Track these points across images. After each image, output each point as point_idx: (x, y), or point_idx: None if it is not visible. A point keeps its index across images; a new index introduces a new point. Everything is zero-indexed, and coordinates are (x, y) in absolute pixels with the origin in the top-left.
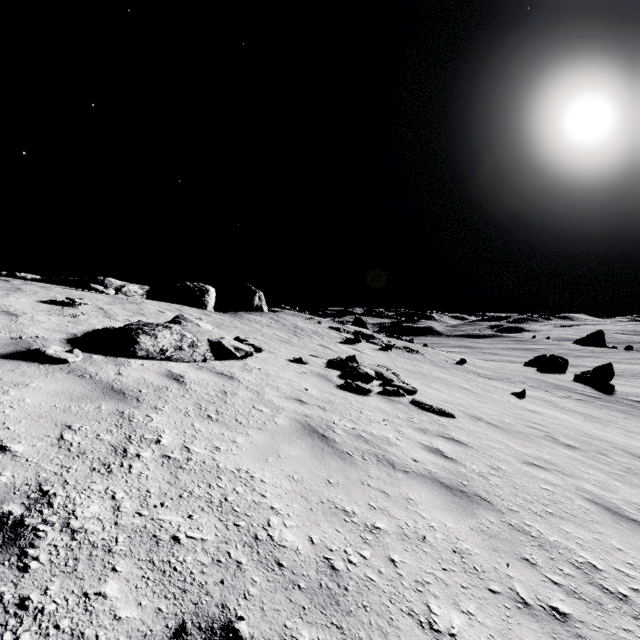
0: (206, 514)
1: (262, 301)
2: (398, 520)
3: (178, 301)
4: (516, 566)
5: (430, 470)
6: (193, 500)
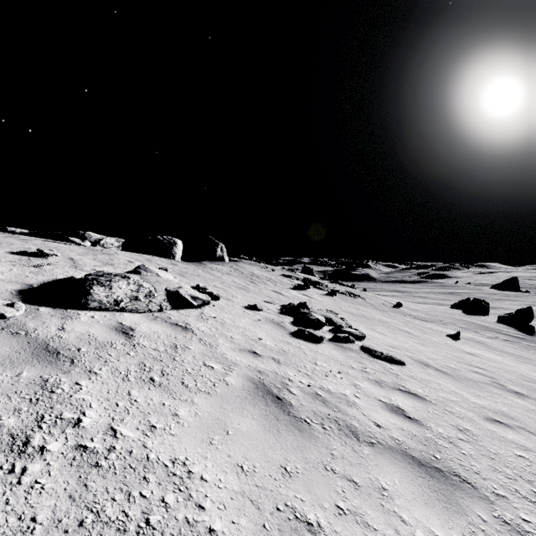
0: None
1: (223, 252)
2: (375, 532)
3: (150, 252)
4: None
5: (397, 439)
6: (98, 530)
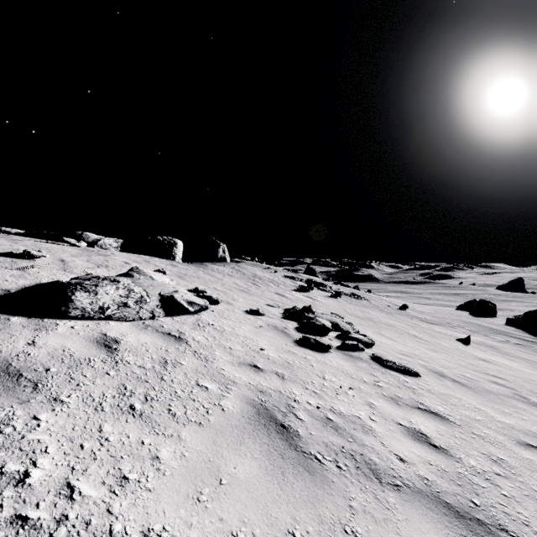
0: None
1: (225, 253)
2: None
3: (149, 253)
4: None
5: (425, 478)
6: None
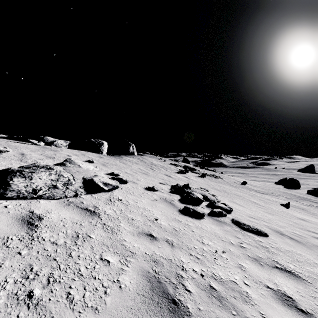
0: None
1: (134, 149)
2: None
3: (86, 149)
4: None
5: None
6: None
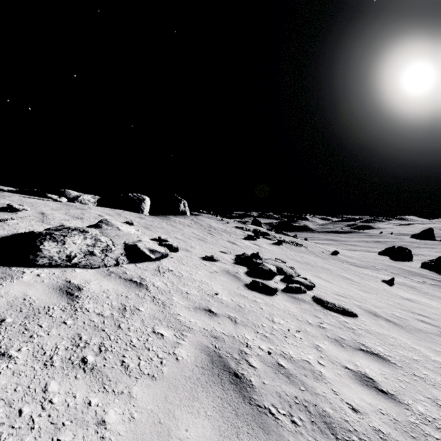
0: None
1: (186, 207)
2: None
3: (121, 207)
4: None
5: (380, 430)
6: None
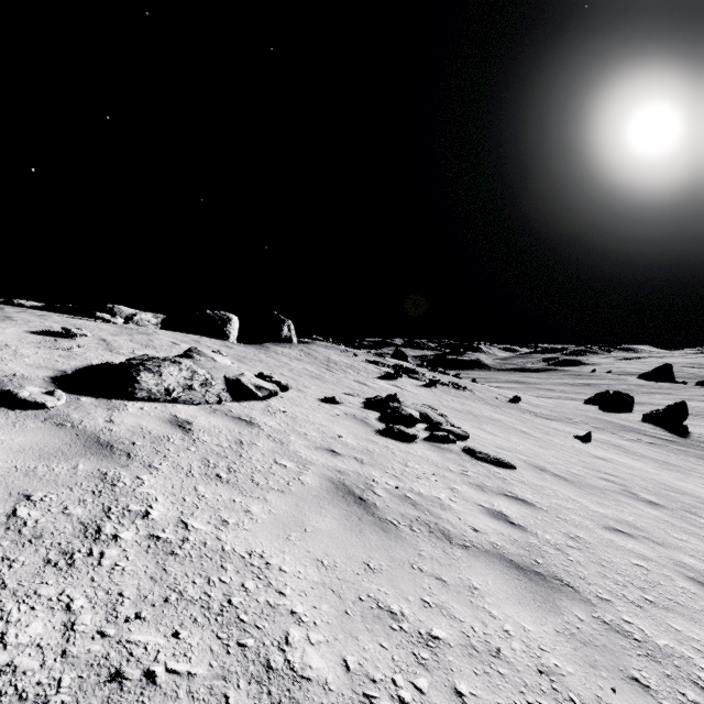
0: (199, 629)
1: (291, 331)
2: (461, 623)
3: (196, 331)
4: (624, 692)
5: (495, 543)
6: (183, 606)
